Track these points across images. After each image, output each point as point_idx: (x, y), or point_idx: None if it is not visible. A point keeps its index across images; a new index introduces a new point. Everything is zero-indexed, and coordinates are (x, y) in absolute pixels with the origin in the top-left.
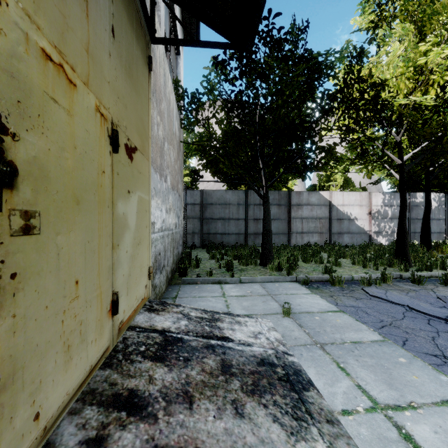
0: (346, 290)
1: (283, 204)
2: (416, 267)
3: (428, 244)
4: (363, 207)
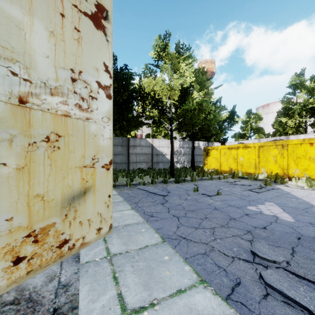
0: (131, 187)
1: (124, 145)
2: (174, 177)
3: (193, 167)
4: (170, 148)
